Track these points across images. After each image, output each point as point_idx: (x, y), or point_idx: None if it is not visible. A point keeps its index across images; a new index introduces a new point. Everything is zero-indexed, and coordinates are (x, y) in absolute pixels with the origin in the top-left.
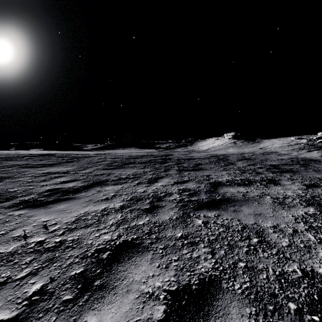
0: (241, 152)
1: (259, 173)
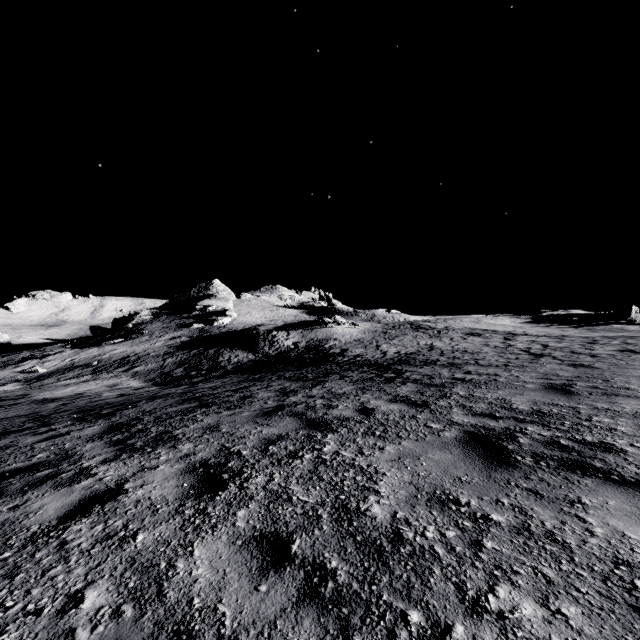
0: None
1: None
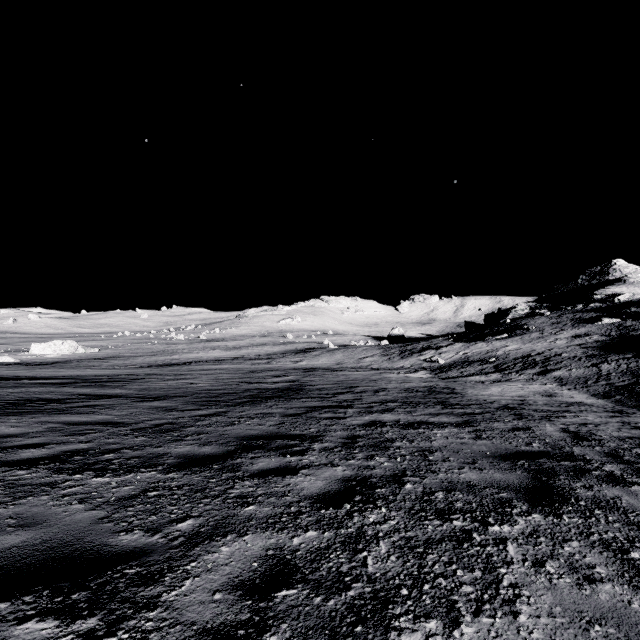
0: None
1: (353, 437)
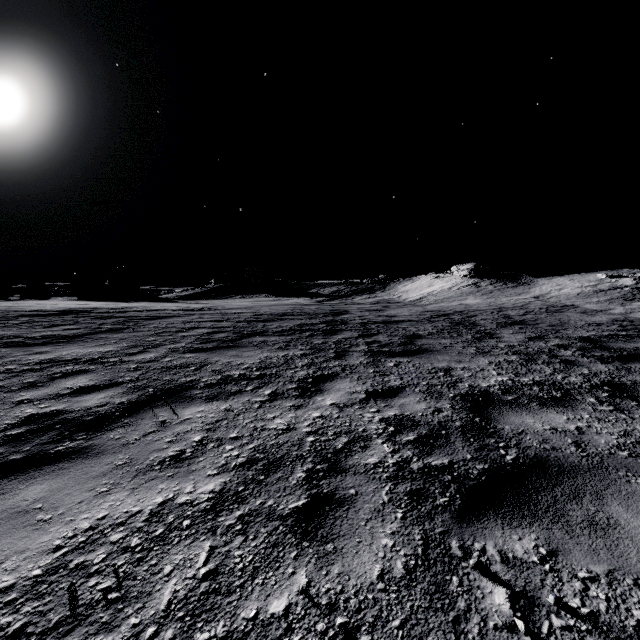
0: (496, 305)
1: (570, 362)
